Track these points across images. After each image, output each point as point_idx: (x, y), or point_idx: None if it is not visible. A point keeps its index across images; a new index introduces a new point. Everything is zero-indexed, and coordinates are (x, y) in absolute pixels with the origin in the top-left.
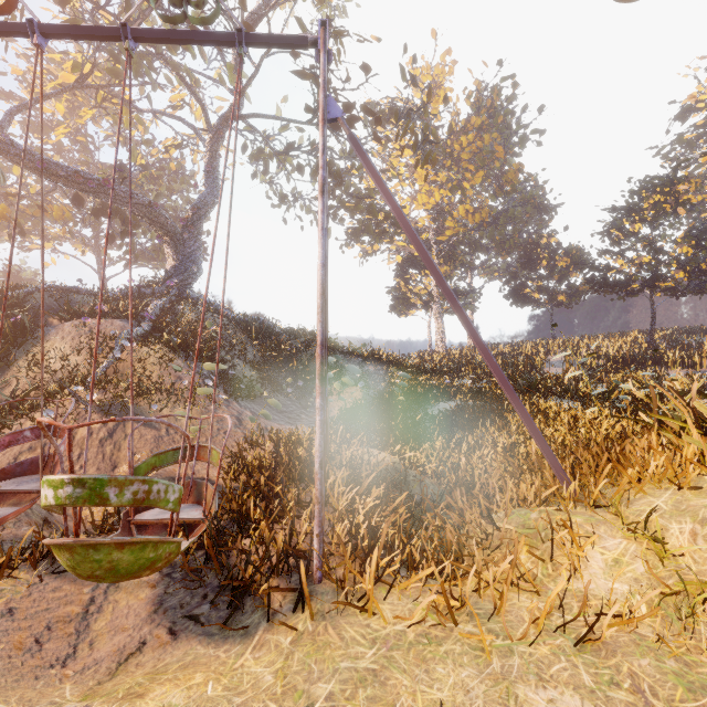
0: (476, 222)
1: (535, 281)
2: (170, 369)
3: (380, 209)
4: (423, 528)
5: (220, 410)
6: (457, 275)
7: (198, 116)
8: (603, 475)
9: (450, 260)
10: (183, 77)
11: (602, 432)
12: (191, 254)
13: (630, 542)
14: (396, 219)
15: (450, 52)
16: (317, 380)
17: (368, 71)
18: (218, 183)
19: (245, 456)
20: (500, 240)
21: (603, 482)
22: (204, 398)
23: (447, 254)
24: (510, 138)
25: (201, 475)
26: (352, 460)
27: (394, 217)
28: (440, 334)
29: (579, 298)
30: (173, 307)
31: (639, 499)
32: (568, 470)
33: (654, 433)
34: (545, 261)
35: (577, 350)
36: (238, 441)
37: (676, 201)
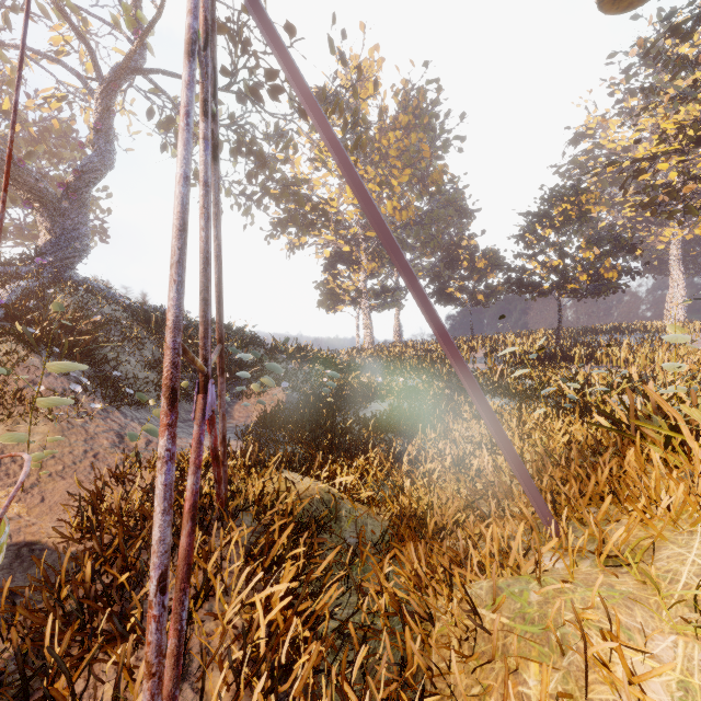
0: (403, 220)
1: (457, 280)
2: (18, 370)
3: (307, 198)
4: (364, 607)
5: (92, 424)
6: (385, 272)
7: (90, 68)
8: (602, 511)
9: (377, 257)
10: (61, 7)
11: (558, 438)
12: (74, 228)
13: (688, 642)
14: (324, 211)
15: (378, 48)
16: (162, 399)
17: (293, 34)
18: (111, 146)
19: (109, 495)
20: (425, 239)
21: (619, 530)
22: (69, 408)
23: (375, 251)
24: (435, 141)
25: (22, 537)
26: (263, 496)
27: (322, 208)
28: (368, 330)
29: (495, 298)
30: (43, 291)
31: (658, 549)
32: (548, 500)
33: (636, 445)
34: (466, 262)
35: (495, 347)
36: (113, 466)
37: (580, 210)
